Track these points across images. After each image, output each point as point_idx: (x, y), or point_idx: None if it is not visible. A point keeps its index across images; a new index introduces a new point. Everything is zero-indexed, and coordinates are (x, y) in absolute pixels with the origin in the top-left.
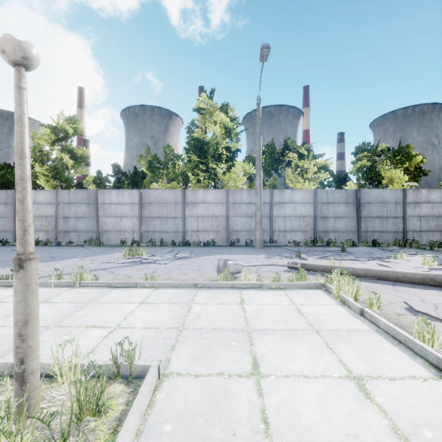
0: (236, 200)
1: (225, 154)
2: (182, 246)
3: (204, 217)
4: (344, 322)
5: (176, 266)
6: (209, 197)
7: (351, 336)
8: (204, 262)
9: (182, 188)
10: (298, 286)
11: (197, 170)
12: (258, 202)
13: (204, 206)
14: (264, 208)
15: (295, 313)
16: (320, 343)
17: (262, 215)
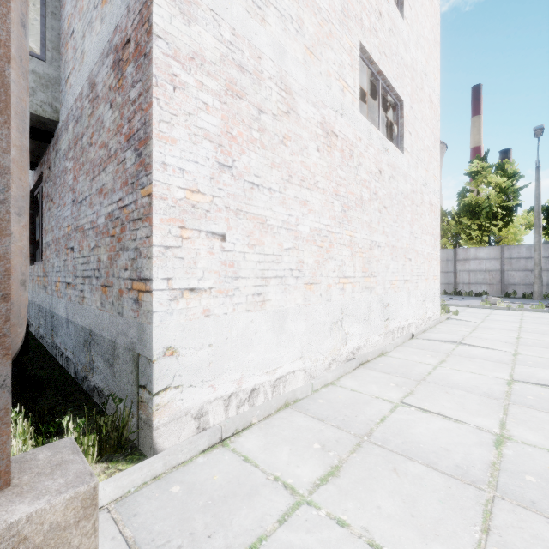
0: (512, 256)
1: (500, 212)
2: (454, 295)
3: (475, 272)
4: (542, 317)
5: (453, 302)
6: (481, 254)
7: (537, 318)
8: (474, 302)
9: (452, 244)
10: (534, 310)
11: (469, 230)
12: (536, 258)
13: (475, 262)
14: (548, 262)
15: (518, 314)
16: (519, 317)
17: (541, 269)
